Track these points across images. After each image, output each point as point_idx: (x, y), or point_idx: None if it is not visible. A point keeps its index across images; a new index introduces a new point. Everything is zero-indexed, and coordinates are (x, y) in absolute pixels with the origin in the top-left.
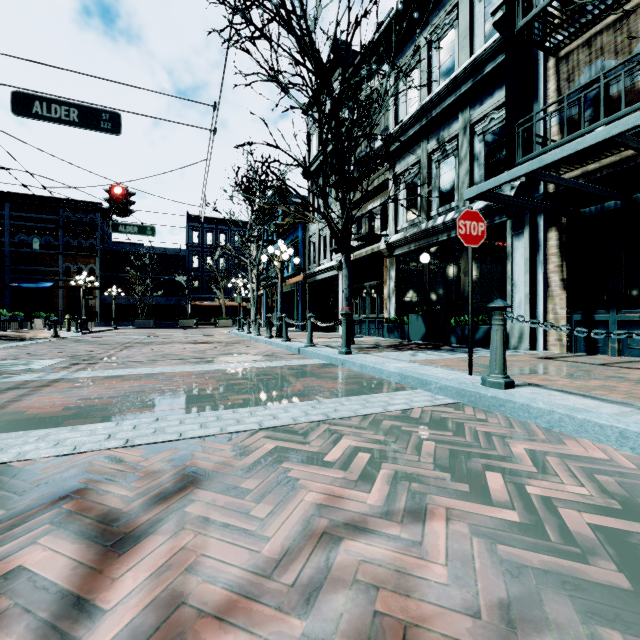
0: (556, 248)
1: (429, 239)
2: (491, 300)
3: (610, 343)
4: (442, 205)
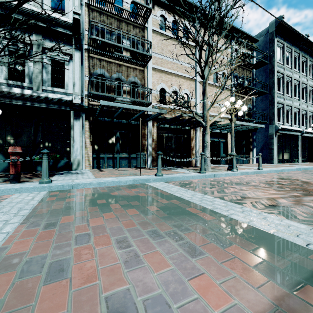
0: (88, 129)
1: (1, 98)
2: (56, 147)
3: (105, 164)
4: (11, 79)
